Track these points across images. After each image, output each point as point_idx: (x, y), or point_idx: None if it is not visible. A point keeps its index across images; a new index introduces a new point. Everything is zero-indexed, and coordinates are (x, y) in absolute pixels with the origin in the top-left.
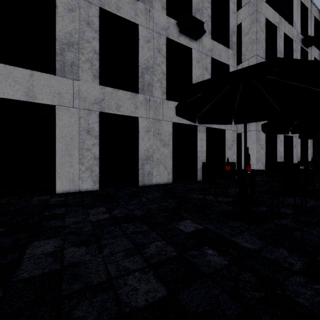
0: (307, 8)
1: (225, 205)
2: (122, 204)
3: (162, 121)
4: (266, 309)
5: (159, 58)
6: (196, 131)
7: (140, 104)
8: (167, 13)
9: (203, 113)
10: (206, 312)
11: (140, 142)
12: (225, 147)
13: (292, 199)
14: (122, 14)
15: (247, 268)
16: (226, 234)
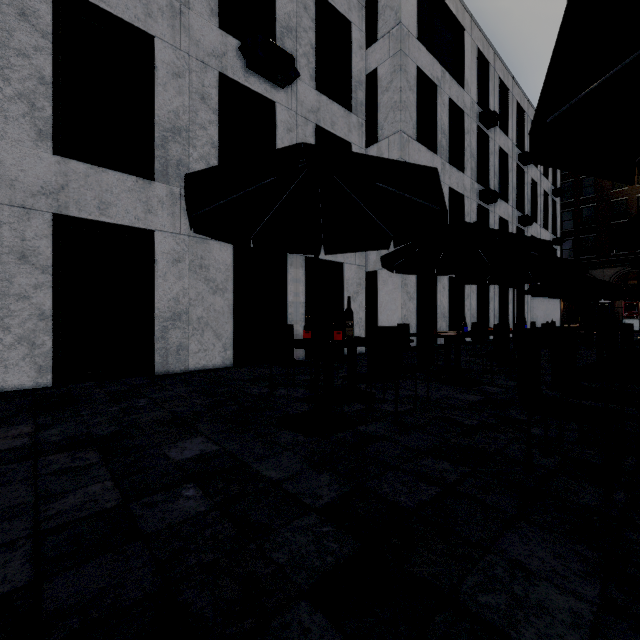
0: (488, 62)
1: (298, 405)
2: (82, 415)
3: (211, 242)
4: (203, 580)
5: (204, 113)
6: (286, 265)
7: (159, 203)
8: (225, 25)
9: (262, 231)
10: (81, 604)
11: (158, 282)
12: (344, 296)
13: (423, 387)
14: (113, 7)
15: (235, 513)
16: (250, 458)
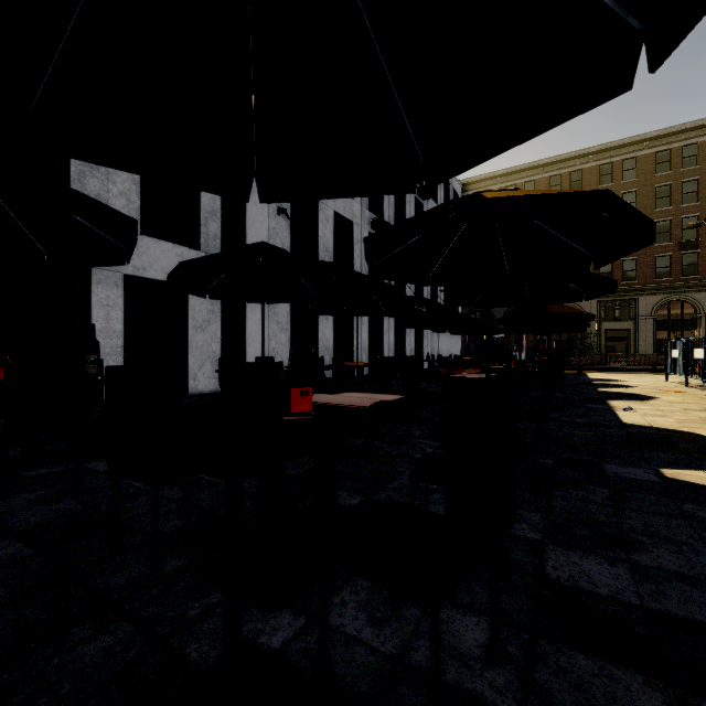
0: None
1: None
2: None
3: None
4: None
5: None
6: (90, 283)
7: None
8: None
9: None
10: None
11: None
12: (188, 324)
13: None
14: None
15: None
16: None
